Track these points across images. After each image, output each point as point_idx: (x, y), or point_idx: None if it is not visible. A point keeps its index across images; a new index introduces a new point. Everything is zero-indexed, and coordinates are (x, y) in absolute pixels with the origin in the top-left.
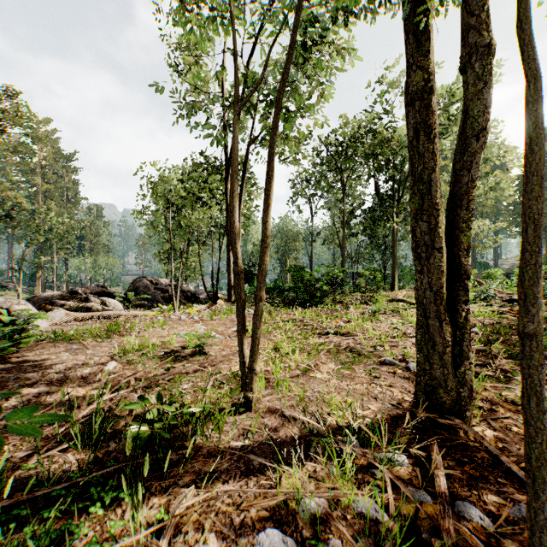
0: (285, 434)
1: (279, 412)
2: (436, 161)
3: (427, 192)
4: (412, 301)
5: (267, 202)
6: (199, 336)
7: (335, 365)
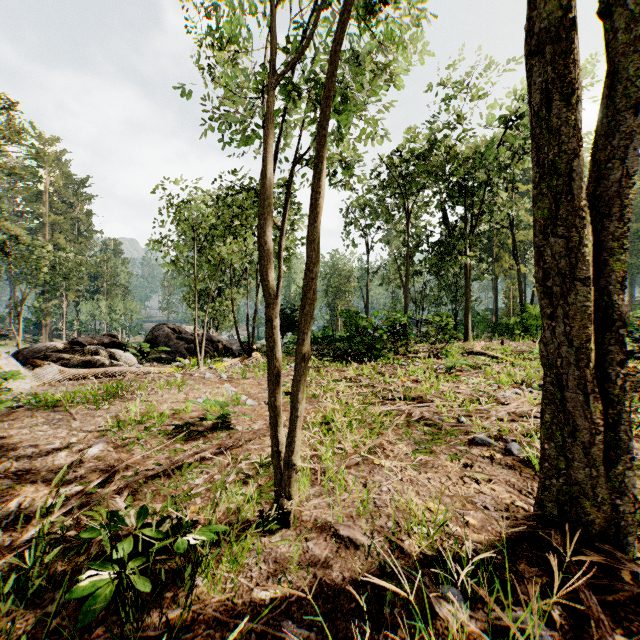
0: (340, 574)
1: (332, 530)
2: (580, 140)
3: (566, 190)
4: (493, 354)
5: (313, 210)
6: (222, 404)
7: (407, 445)
